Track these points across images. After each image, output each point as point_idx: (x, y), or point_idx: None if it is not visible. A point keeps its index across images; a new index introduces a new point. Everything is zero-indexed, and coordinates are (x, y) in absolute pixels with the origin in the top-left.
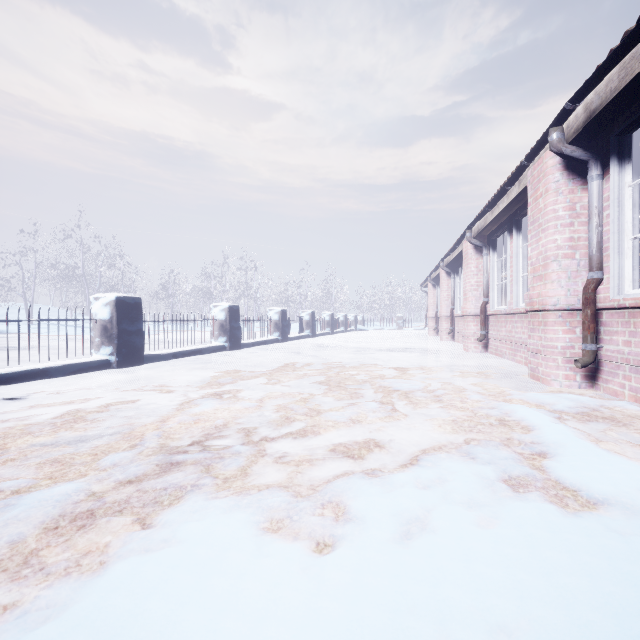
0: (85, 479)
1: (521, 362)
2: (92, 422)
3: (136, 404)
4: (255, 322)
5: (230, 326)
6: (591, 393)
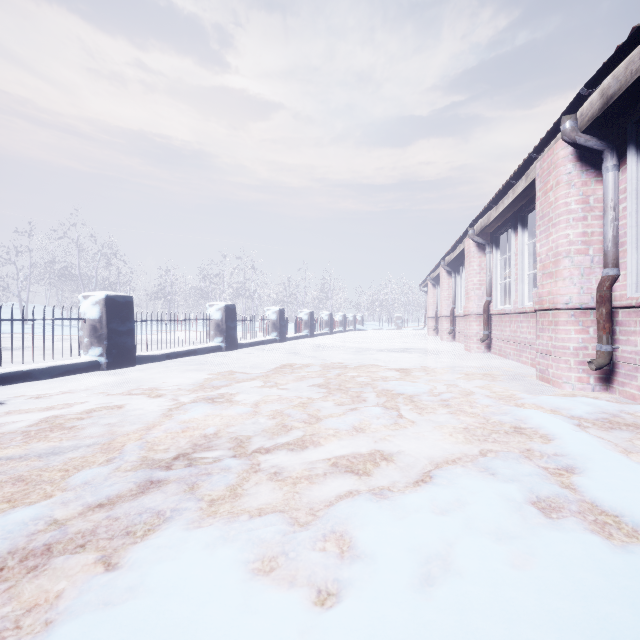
0: (48, 503)
1: (527, 363)
2: (70, 431)
3: (121, 410)
4: (253, 322)
5: (226, 326)
6: (606, 397)
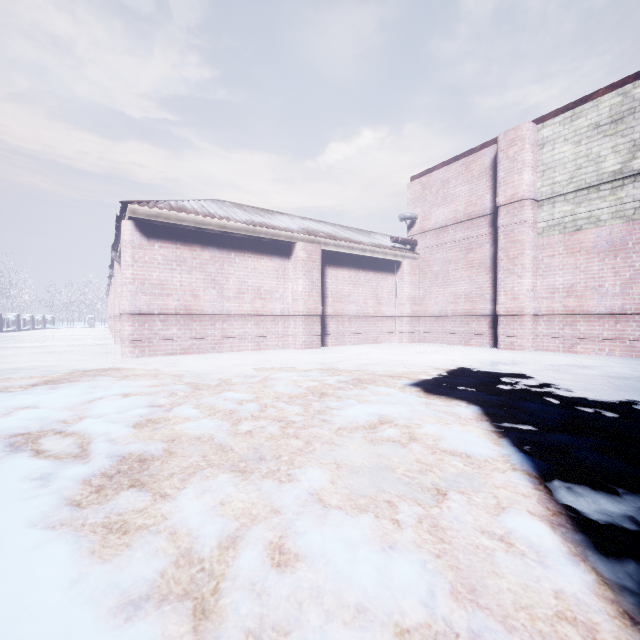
0: None
1: None
2: None
3: None
4: None
5: None
6: None
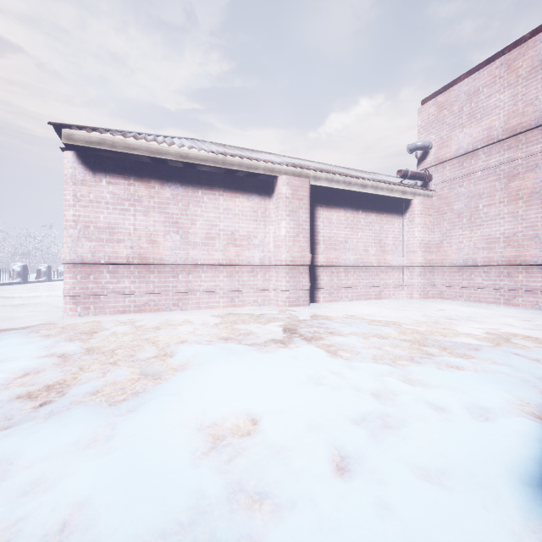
0: None
1: None
2: None
3: None
4: None
5: None
6: None
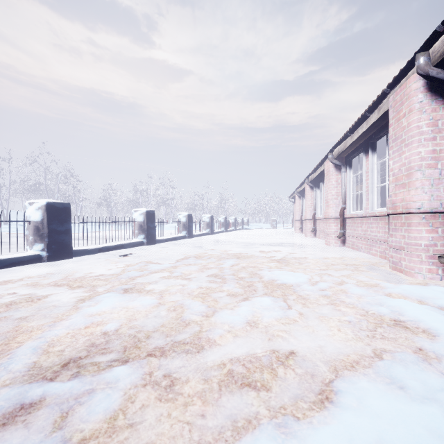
0: None
1: (376, 255)
2: None
3: (40, 301)
4: (171, 223)
5: (147, 226)
6: None
